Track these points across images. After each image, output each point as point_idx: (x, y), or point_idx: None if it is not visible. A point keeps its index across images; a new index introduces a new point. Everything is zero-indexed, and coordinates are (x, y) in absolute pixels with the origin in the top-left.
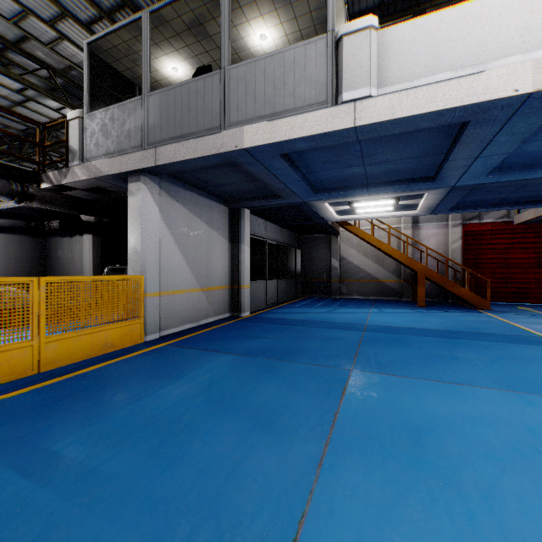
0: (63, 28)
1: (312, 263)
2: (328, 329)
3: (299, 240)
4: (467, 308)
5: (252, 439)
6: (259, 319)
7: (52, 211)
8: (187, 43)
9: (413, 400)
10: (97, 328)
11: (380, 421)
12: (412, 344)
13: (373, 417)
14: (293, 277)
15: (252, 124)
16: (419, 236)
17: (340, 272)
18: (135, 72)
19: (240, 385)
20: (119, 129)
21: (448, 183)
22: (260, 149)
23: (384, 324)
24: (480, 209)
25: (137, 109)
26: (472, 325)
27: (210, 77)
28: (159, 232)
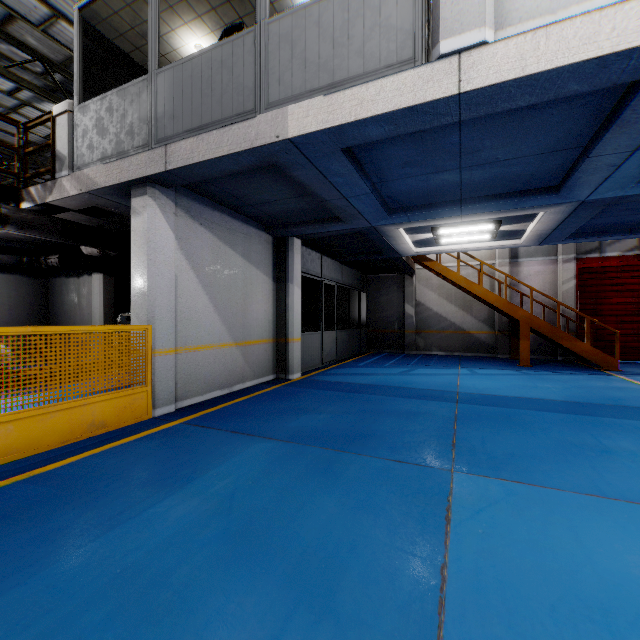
0: (56, 2)
1: (379, 310)
2: (406, 398)
3: (363, 281)
4: (586, 369)
5: (293, 636)
6: (313, 383)
7: (51, 243)
8: (213, 6)
9: (571, 539)
10: (80, 400)
11: (527, 590)
12: (532, 424)
13: (512, 581)
14: (356, 327)
15: (301, 101)
16: (519, 275)
17: (415, 321)
18: (146, 53)
19: (280, 500)
20: (119, 124)
21: (577, 195)
22: (312, 139)
23: (482, 392)
24: (609, 237)
25: (142, 94)
26: (605, 394)
27: (240, 39)
28: (175, 266)
